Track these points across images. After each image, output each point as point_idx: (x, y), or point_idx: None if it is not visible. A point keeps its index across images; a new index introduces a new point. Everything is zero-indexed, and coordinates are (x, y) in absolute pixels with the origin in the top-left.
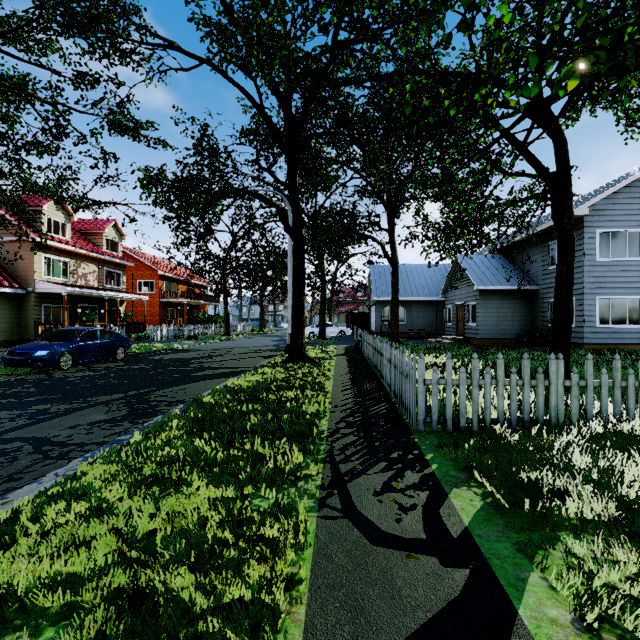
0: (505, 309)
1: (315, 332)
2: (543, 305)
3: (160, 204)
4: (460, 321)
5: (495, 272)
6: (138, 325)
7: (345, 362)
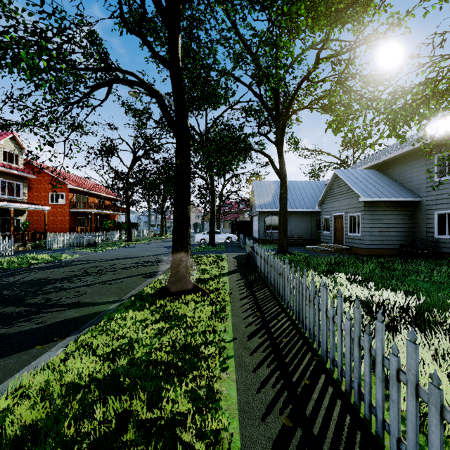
0: (388, 220)
1: (206, 238)
2: (428, 216)
3: (72, 128)
4: (339, 230)
5: (376, 185)
6: (37, 234)
7: (242, 290)
